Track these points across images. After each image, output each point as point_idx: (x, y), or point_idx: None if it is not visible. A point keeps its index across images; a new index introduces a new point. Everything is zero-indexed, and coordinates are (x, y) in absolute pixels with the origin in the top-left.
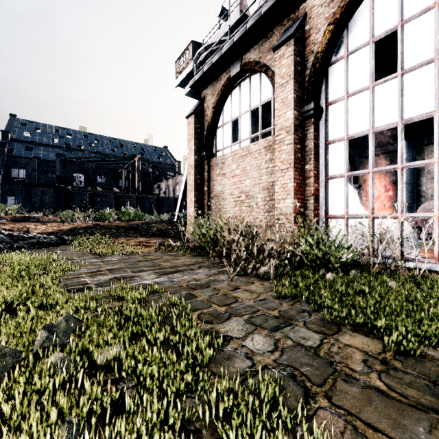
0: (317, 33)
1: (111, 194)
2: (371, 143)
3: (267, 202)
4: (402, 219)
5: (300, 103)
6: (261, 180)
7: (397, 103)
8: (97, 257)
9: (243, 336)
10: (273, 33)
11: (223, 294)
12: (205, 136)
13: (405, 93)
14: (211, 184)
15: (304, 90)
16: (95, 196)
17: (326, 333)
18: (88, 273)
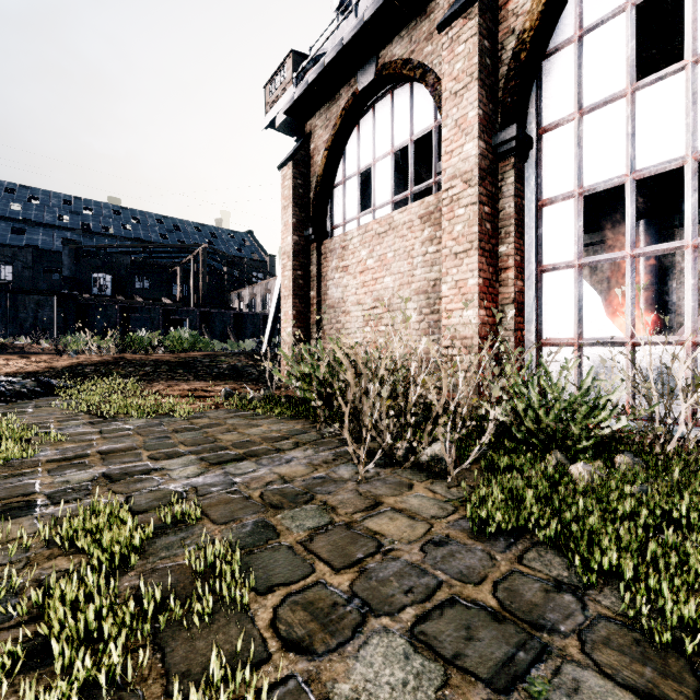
0: None
1: (157, 307)
2: (629, 201)
3: (425, 317)
4: None
5: (489, 128)
6: (414, 277)
7: (684, 119)
8: (95, 422)
9: None
10: (436, 4)
11: (344, 524)
12: (312, 200)
13: None
14: (323, 286)
15: (496, 104)
16: (130, 311)
17: (672, 699)
18: (52, 462)
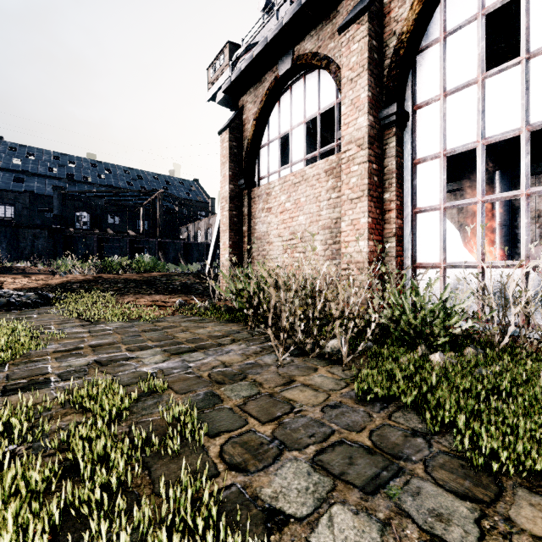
0: (401, 6)
1: (125, 238)
2: (480, 160)
3: (329, 246)
4: (540, 268)
5: (376, 106)
6: (321, 216)
7: (520, 100)
8: (84, 325)
9: (309, 512)
10: (337, 11)
11: (268, 394)
12: (244, 158)
13: (532, 86)
14: (252, 222)
15: (382, 87)
16: (104, 241)
17: (479, 498)
18: (57, 352)
